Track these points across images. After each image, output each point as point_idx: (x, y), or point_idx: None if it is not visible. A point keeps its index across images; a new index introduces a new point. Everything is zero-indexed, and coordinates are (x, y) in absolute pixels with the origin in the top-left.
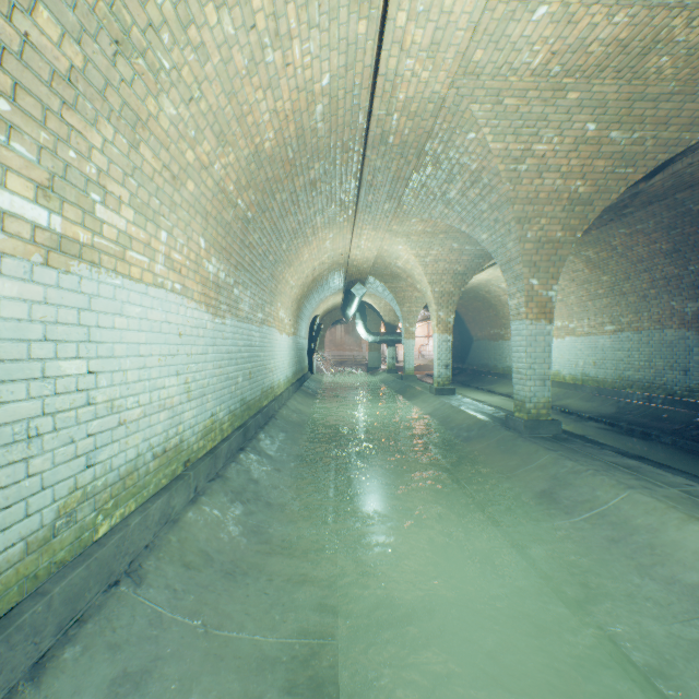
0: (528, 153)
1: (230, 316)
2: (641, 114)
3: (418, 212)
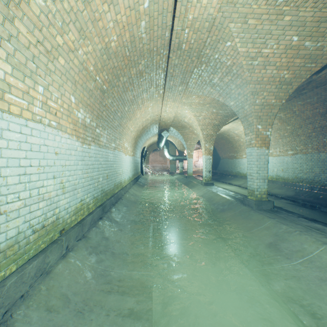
0: (259, 54)
1: (94, 144)
2: (324, 31)
3: (196, 91)
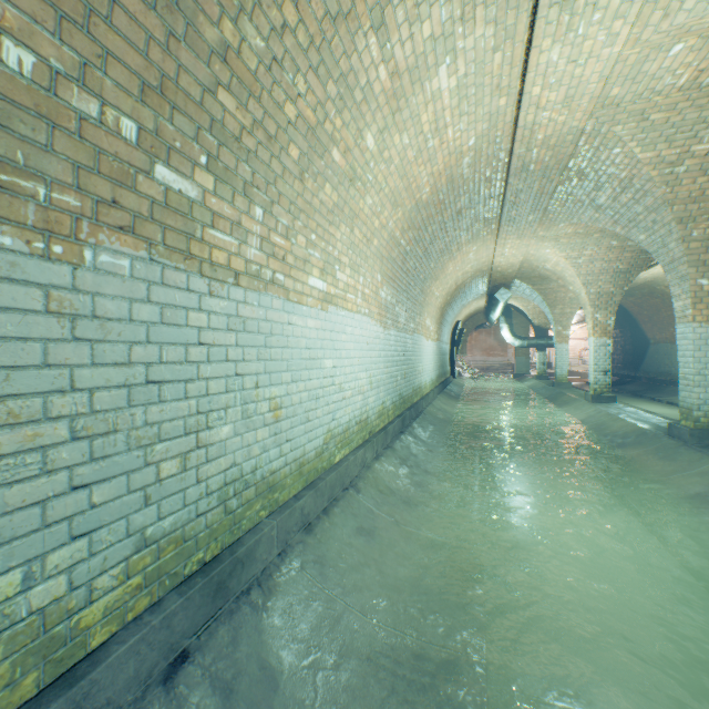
0: (685, 155)
1: (393, 328)
2: None
3: (565, 218)
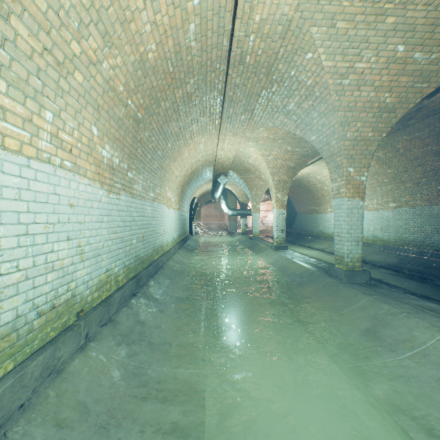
0: (351, 70)
1: (125, 193)
2: None
3: (265, 122)
